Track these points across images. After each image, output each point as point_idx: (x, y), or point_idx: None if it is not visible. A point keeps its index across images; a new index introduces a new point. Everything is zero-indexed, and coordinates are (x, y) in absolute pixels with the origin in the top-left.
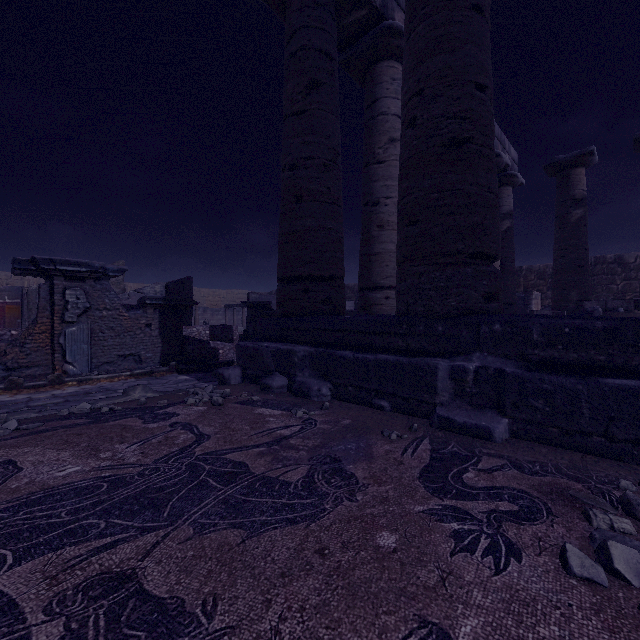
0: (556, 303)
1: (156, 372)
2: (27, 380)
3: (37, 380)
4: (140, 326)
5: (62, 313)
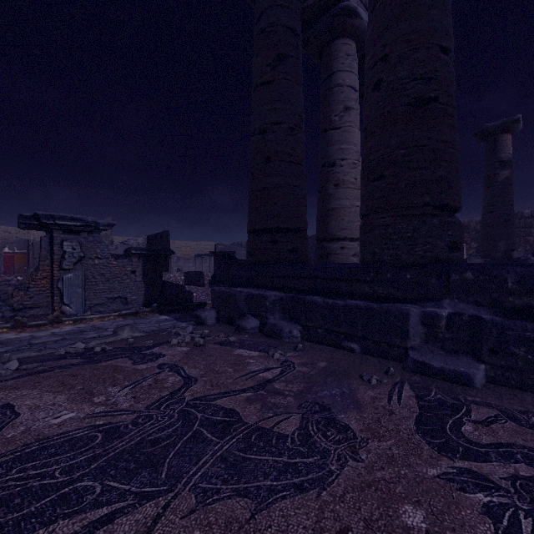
0: (485, 252)
1: (140, 312)
2: (30, 319)
3: (39, 319)
4: (126, 273)
5: (60, 261)
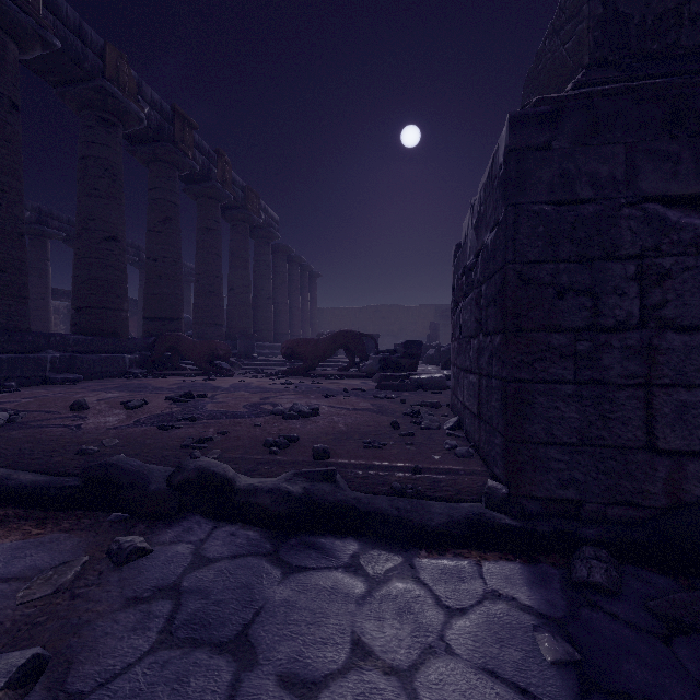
0: None
1: None
2: None
3: None
4: None
5: None
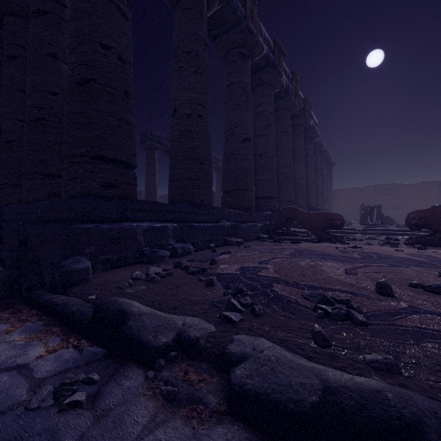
0: None
1: None
2: None
3: None
4: None
5: None
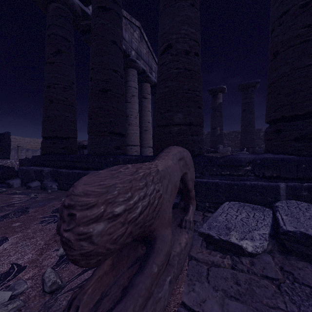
0: None
1: None
2: None
3: None
4: None
5: None
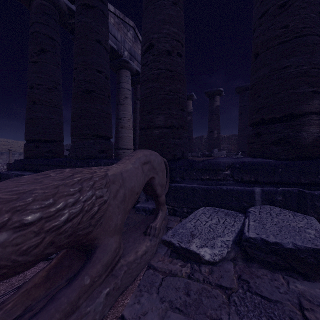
0: None
1: None
2: None
3: None
4: None
5: None
